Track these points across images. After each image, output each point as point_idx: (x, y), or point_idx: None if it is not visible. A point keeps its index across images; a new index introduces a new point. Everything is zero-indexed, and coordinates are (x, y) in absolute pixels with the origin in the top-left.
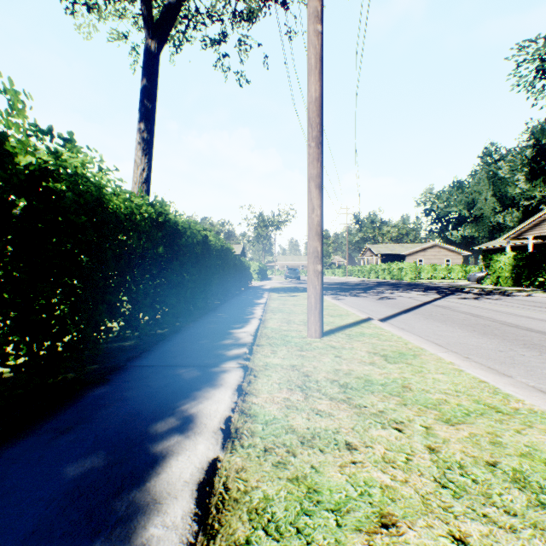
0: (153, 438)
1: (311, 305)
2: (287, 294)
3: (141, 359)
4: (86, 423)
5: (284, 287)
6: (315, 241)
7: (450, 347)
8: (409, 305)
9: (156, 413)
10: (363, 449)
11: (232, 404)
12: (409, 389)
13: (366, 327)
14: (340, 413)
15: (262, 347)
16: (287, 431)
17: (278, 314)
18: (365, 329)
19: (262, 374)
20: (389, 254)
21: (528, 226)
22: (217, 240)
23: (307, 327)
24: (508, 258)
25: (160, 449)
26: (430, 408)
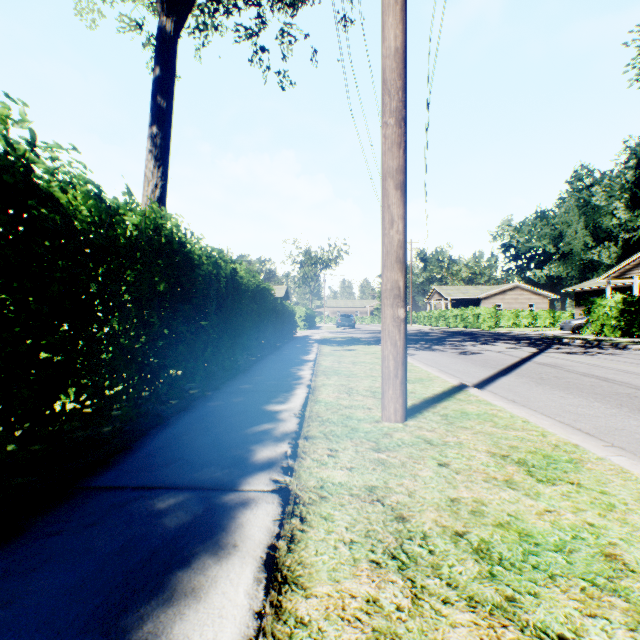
0: None
1: (389, 372)
2: (342, 348)
3: (105, 470)
4: None
5: (337, 337)
6: (394, 272)
7: (607, 437)
8: (504, 363)
9: None
10: None
11: (250, 625)
12: (624, 566)
13: (465, 400)
14: None
15: (313, 442)
16: None
17: (333, 378)
18: (466, 405)
19: (315, 512)
20: (461, 298)
21: (634, 263)
22: (250, 276)
23: (382, 404)
24: (615, 301)
25: None
26: None
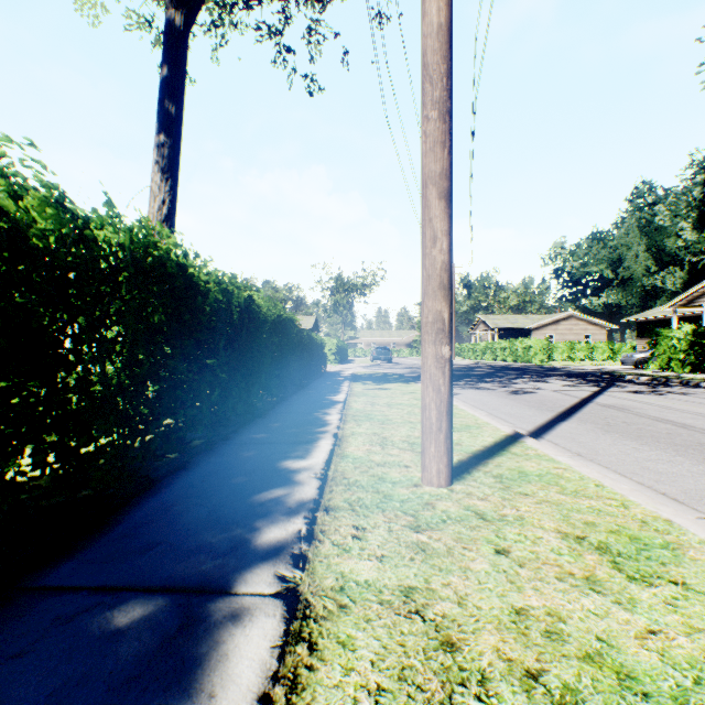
0: None
1: (431, 424)
2: (377, 386)
3: (61, 560)
4: None
5: (371, 373)
6: (437, 301)
7: (700, 505)
8: (562, 405)
9: None
10: None
11: None
12: None
13: (522, 455)
14: None
15: (335, 516)
16: None
17: (365, 424)
18: (523, 462)
19: (330, 634)
20: (509, 328)
21: (703, 290)
22: (270, 305)
23: (422, 464)
24: (684, 332)
25: None
26: None
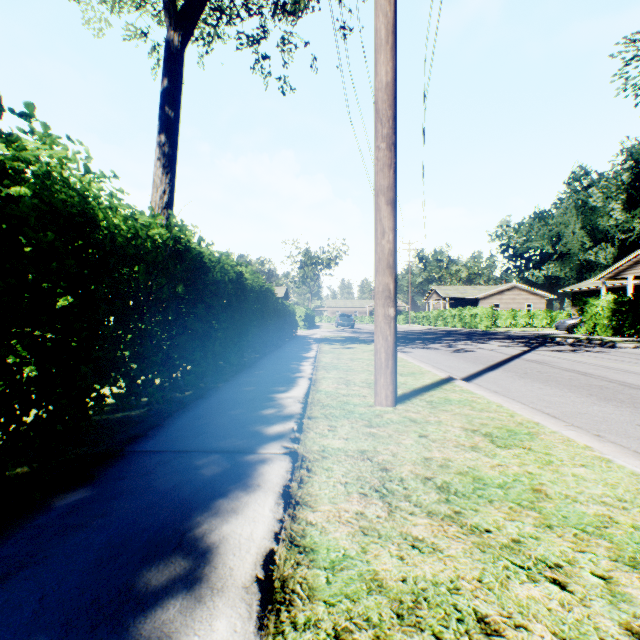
0: (139, 601)
1: (381, 363)
2: (341, 346)
3: (146, 440)
4: (34, 566)
5: (336, 336)
6: (386, 276)
7: (569, 419)
8: (494, 360)
9: (153, 543)
10: (511, 633)
11: (275, 525)
12: (544, 495)
13: (450, 390)
14: (451, 545)
15: (315, 421)
16: (370, 586)
17: (333, 372)
18: (450, 394)
19: (318, 466)
20: (459, 298)
21: (628, 264)
22: (254, 278)
23: (375, 391)
24: (607, 301)
25: (148, 630)
26: (593, 534)
